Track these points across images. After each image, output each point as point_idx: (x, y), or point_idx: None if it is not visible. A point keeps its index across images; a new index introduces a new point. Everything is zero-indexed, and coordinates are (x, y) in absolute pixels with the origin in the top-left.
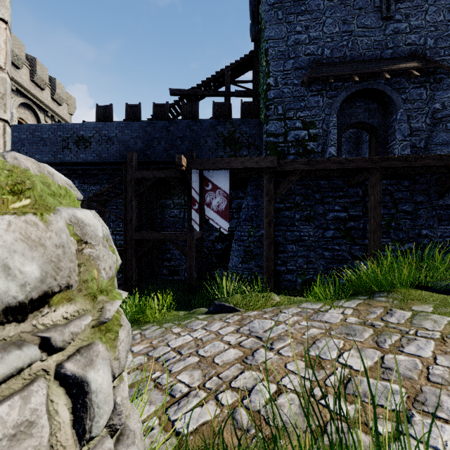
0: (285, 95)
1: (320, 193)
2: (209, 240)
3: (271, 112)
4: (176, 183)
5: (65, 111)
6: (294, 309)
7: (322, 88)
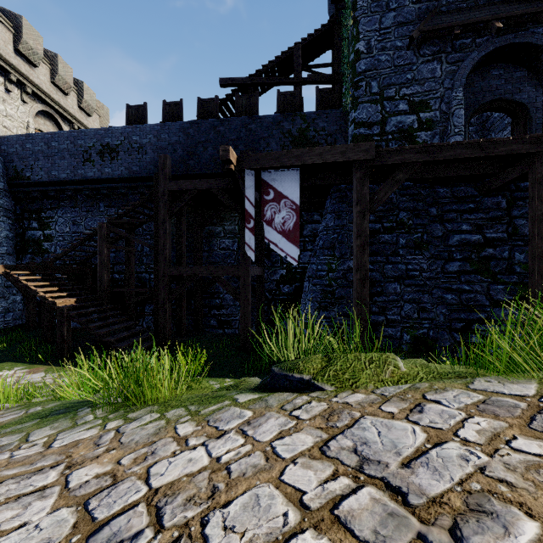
0: (382, 66)
1: (437, 205)
2: (273, 280)
3: (360, 92)
4: (224, 197)
5: (96, 124)
6: (462, 394)
7: (440, 50)
